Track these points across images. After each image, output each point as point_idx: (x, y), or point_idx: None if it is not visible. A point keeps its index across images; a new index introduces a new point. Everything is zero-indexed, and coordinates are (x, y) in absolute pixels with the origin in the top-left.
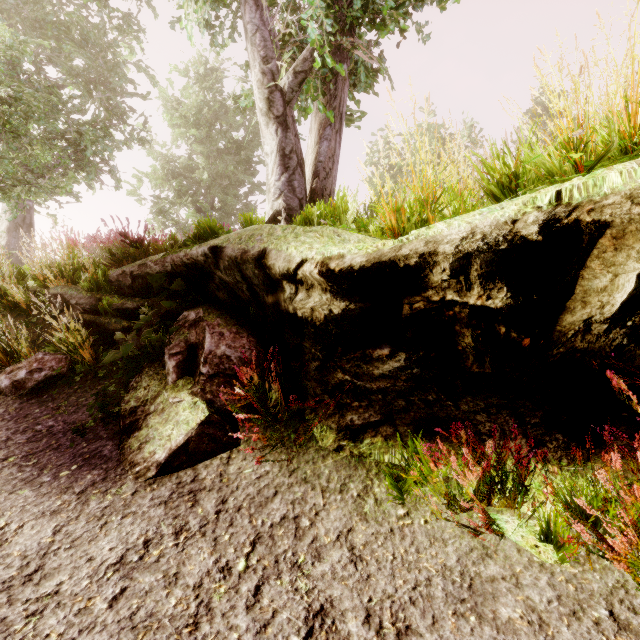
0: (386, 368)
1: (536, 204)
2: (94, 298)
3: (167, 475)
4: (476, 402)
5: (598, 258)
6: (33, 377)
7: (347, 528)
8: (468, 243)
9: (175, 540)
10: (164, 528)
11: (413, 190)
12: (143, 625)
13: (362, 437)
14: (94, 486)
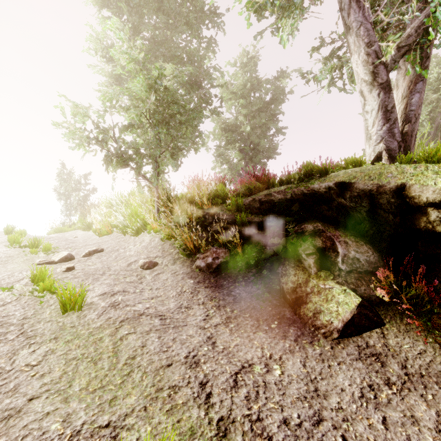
0: None
1: None
2: (234, 215)
3: (344, 338)
4: None
5: None
6: (215, 262)
7: None
8: None
9: (390, 389)
10: (374, 378)
11: None
12: None
13: None
14: (300, 337)
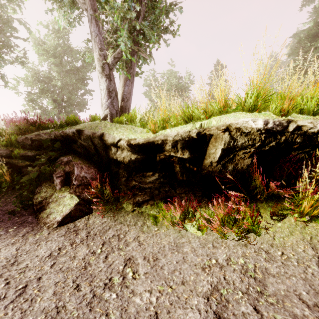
0: (151, 179)
1: (195, 127)
2: (8, 150)
3: (62, 226)
4: (181, 190)
5: (211, 144)
6: None
7: (137, 236)
8: (176, 137)
9: (71, 246)
10: (66, 243)
11: (161, 115)
12: (66, 270)
13: (142, 205)
14: (28, 233)
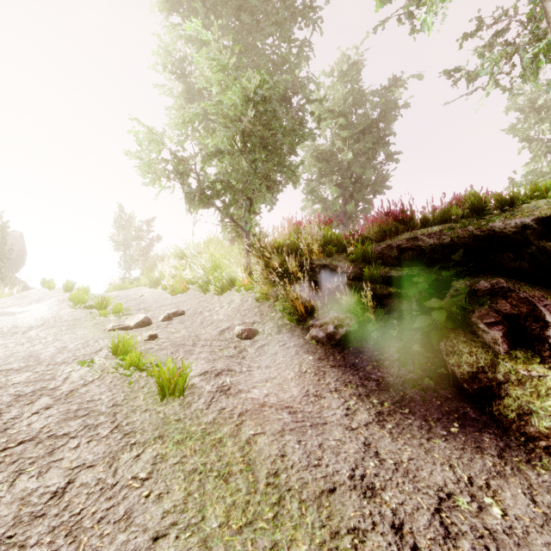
0: None
1: None
2: (358, 268)
3: None
4: None
5: None
6: (338, 331)
7: None
8: None
9: None
10: None
11: None
12: None
13: None
14: (506, 452)
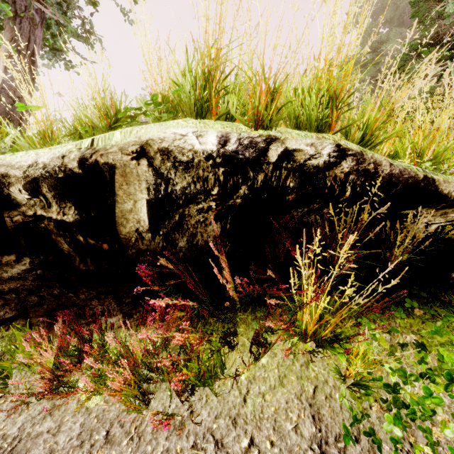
0: (15, 271)
1: (81, 146)
2: None
3: None
4: (90, 292)
5: (121, 189)
6: None
7: None
8: (33, 170)
9: None
10: None
11: (36, 124)
12: None
13: None
14: None
